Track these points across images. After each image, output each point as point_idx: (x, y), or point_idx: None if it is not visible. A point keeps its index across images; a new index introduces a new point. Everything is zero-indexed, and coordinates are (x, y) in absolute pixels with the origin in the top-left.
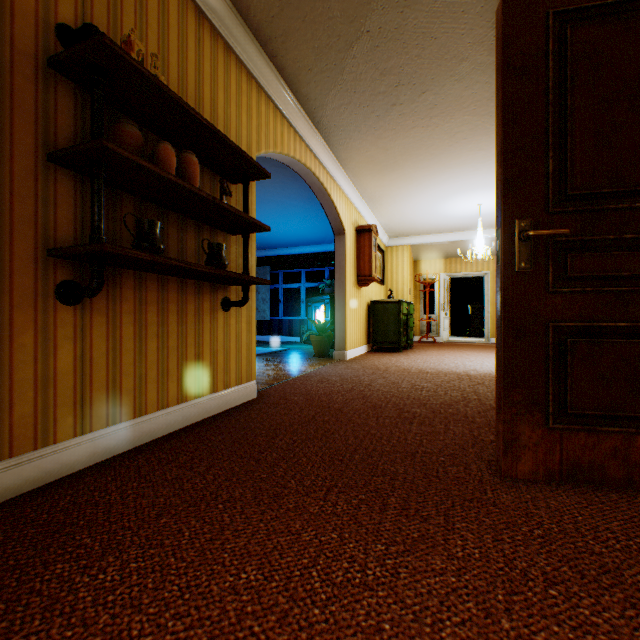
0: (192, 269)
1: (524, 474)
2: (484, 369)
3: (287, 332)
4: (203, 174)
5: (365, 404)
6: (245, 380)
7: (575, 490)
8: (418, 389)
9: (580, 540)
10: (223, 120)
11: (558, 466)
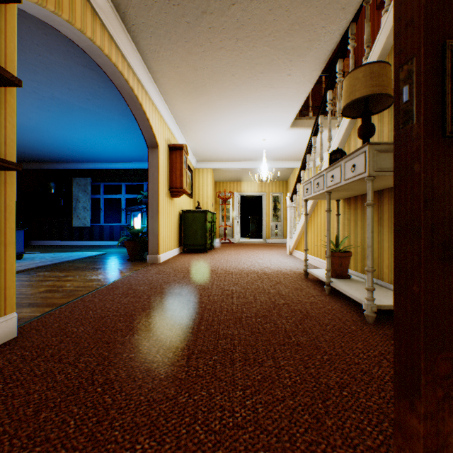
0: None
1: None
2: (274, 266)
3: (108, 237)
4: None
5: (173, 329)
6: None
7: None
8: (229, 295)
9: None
10: None
11: None
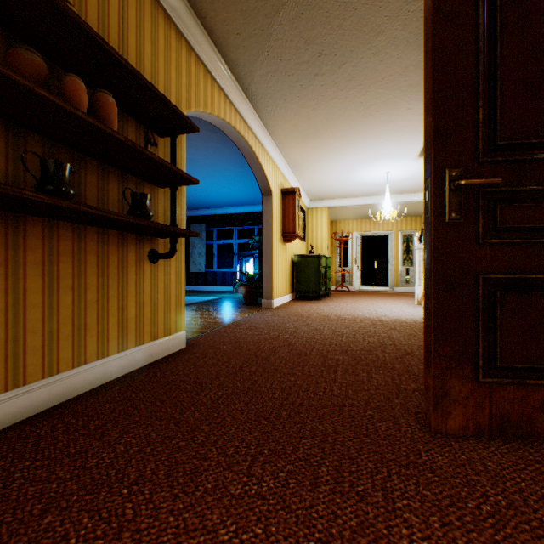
0: (108, 217)
1: (454, 429)
2: (393, 315)
3: (221, 283)
4: (128, 123)
5: (291, 352)
6: (174, 331)
7: (507, 447)
8: (339, 335)
9: (533, 518)
10: (150, 72)
11: (488, 420)
